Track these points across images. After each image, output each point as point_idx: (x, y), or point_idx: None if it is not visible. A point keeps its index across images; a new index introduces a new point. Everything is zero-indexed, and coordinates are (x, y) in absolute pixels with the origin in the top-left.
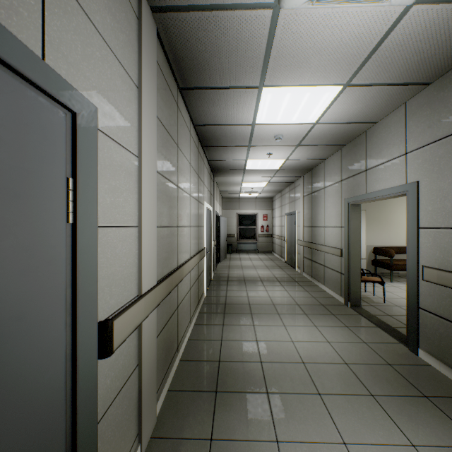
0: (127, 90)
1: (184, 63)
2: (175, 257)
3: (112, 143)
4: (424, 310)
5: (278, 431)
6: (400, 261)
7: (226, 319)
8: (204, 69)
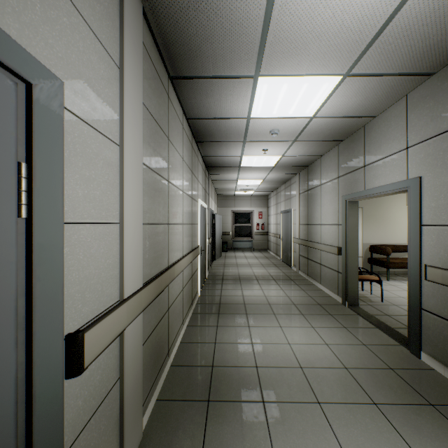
0: (106, 69)
1: (174, 48)
2: (165, 256)
3: (85, 126)
4: (426, 311)
5: (275, 447)
6: (396, 259)
7: (220, 320)
8: (196, 56)
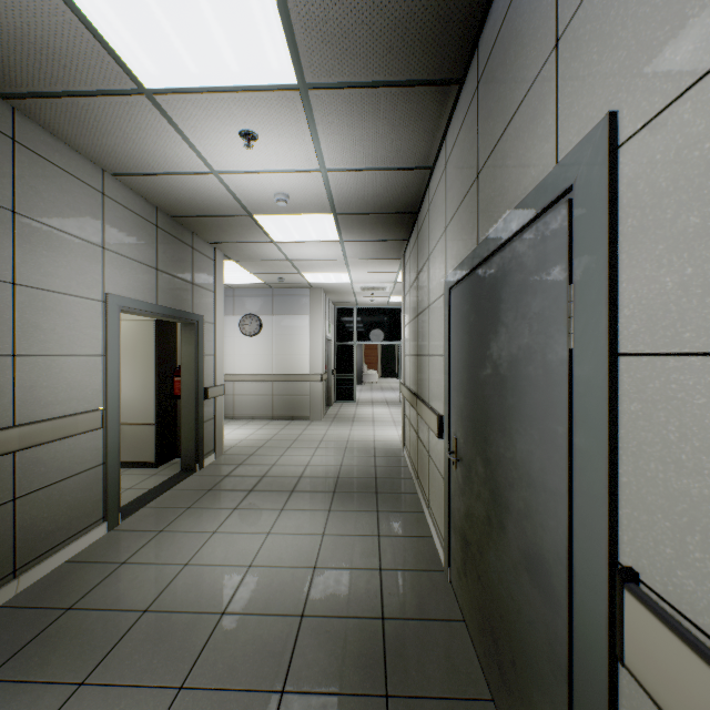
0: None
1: None
2: None
3: (688, 100)
4: None
5: None
6: None
7: None
8: None
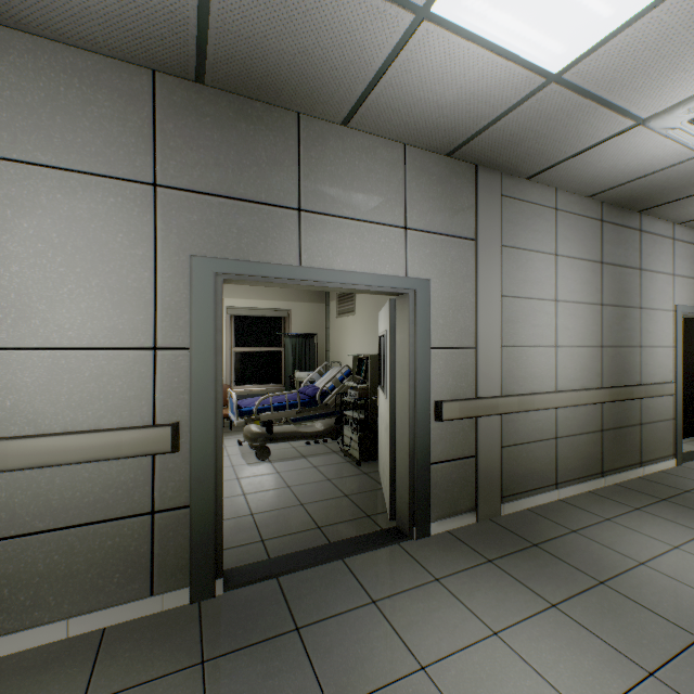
0: None
1: None
2: None
3: None
4: (434, 464)
5: None
6: None
7: None
8: None
